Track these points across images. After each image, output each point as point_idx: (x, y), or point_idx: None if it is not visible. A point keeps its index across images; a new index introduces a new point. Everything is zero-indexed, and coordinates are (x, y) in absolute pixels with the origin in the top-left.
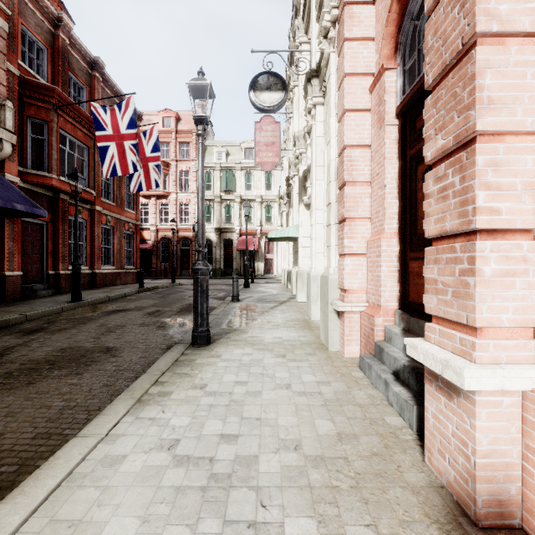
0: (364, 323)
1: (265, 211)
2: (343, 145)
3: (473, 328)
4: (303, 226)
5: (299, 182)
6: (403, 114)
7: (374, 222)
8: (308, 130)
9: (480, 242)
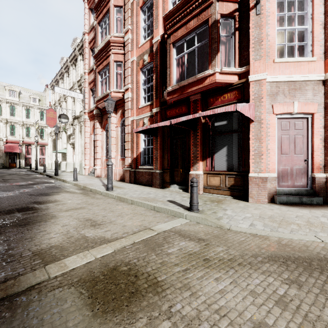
0: (89, 169)
1: (25, 130)
2: (85, 142)
3: (97, 165)
4: (69, 150)
5: (67, 136)
6: (94, 141)
7: (90, 155)
8: (74, 129)
9: (97, 159)
